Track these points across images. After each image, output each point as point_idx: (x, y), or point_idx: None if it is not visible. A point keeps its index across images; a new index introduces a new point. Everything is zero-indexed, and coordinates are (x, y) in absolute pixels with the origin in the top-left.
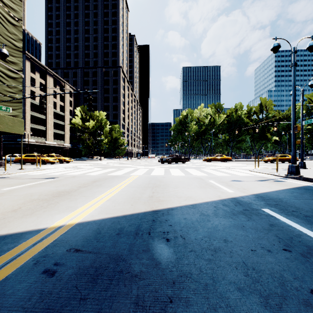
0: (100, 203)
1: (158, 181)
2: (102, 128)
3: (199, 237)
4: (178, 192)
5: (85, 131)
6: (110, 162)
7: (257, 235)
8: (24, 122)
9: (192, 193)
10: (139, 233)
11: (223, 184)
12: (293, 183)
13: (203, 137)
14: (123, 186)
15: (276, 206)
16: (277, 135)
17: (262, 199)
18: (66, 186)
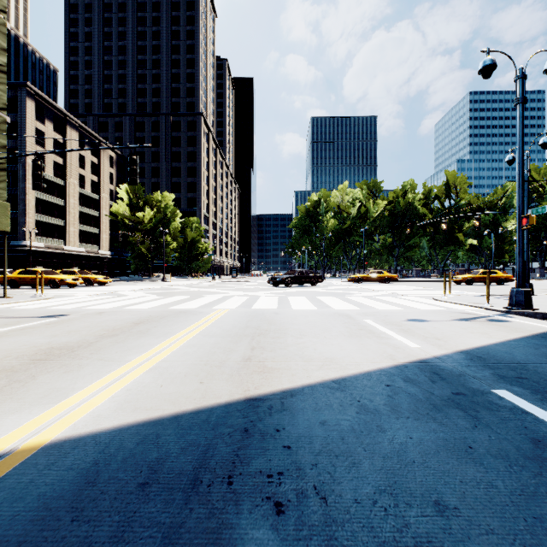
0: (129, 379)
1: (265, 322)
2: (168, 223)
3: (366, 493)
4: (305, 347)
5: (136, 227)
6: (181, 283)
7: (517, 481)
8: (23, 210)
9: (335, 349)
10: (202, 478)
11: (393, 328)
12: (526, 324)
13: (347, 240)
14: (194, 333)
15: (521, 381)
16: (474, 236)
17: (484, 363)
18: (75, 335)
